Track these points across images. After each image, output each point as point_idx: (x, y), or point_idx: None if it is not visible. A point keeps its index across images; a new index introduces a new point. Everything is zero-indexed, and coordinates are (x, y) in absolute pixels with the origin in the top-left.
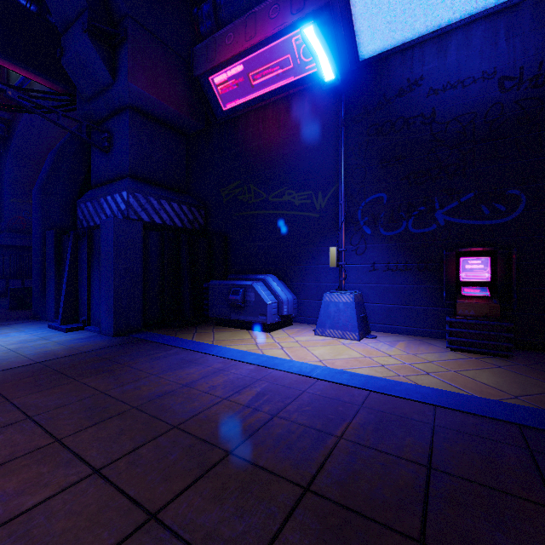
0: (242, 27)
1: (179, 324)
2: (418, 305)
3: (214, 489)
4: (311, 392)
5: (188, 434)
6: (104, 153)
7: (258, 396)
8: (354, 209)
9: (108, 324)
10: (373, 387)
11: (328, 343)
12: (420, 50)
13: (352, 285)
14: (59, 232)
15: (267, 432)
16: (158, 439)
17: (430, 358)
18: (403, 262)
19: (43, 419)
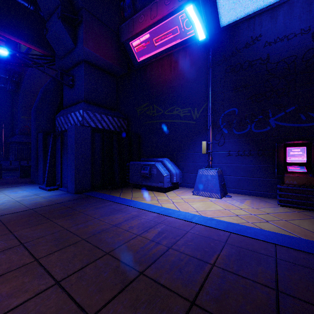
0: (149, 11)
1: (112, 187)
2: (258, 177)
3: (131, 299)
4: (192, 232)
5: (115, 259)
6: (70, 88)
7: (159, 234)
8: (217, 118)
9: (71, 187)
10: (232, 230)
11: (201, 200)
12: (259, 18)
13: (215, 164)
14: (45, 134)
15: (165, 259)
16: (97, 262)
17: (267, 211)
18: (248, 150)
19: (30, 245)
